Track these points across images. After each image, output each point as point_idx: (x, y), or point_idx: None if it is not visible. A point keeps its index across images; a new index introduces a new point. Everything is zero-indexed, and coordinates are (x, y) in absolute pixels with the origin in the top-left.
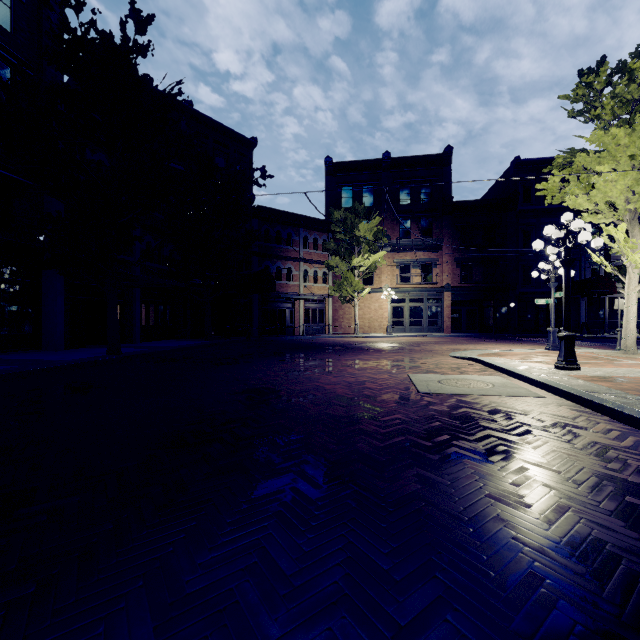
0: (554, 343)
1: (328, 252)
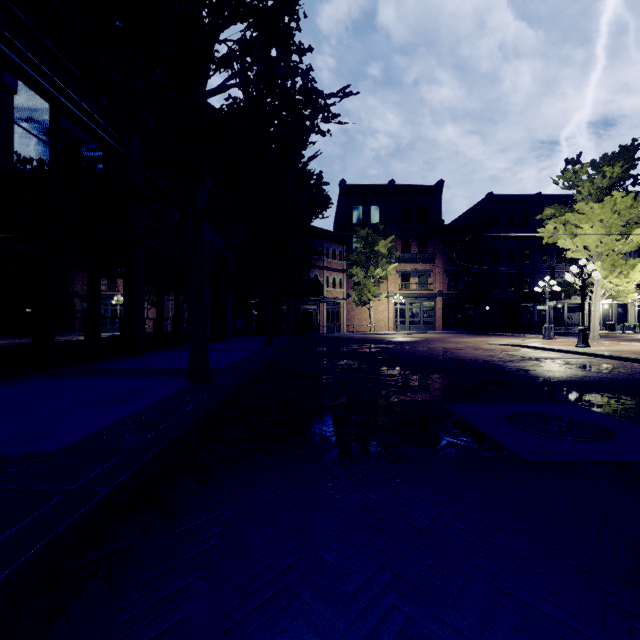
0: (548, 335)
1: (347, 262)
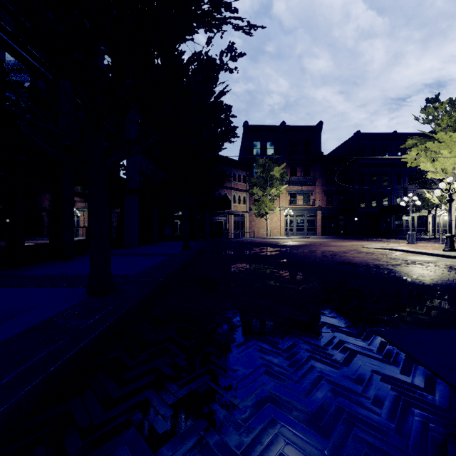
0: (412, 240)
1: (249, 184)
